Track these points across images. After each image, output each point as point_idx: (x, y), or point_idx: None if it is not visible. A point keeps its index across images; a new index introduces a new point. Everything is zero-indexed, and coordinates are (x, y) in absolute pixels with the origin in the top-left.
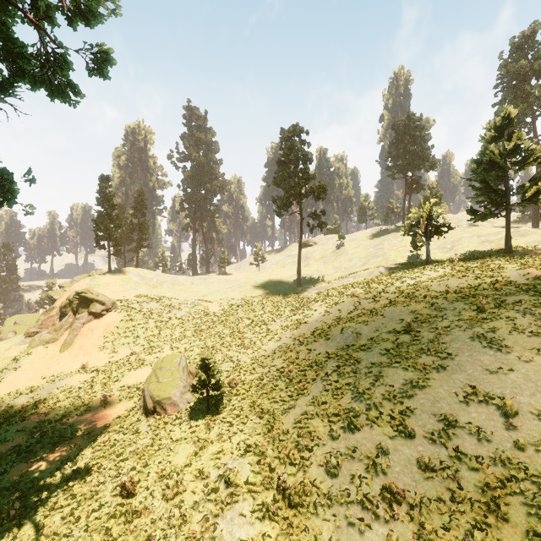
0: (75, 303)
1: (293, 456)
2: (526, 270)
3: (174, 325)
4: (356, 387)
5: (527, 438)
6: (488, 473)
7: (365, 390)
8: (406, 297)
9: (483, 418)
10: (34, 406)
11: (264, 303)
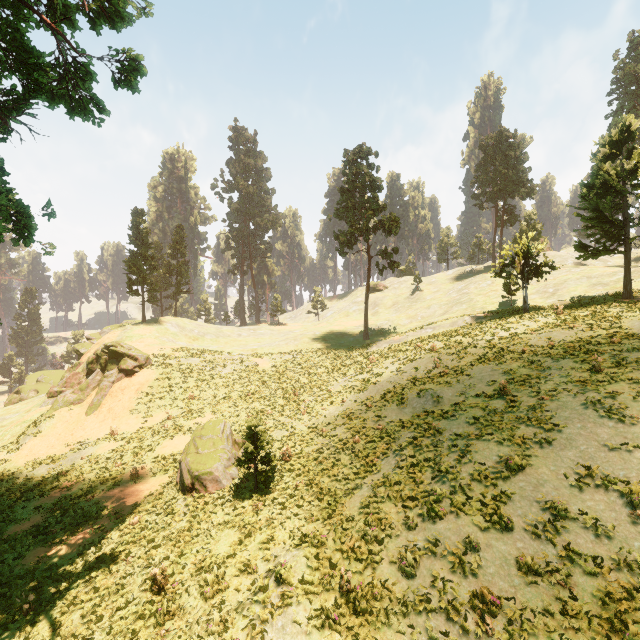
0: (104, 358)
1: (359, 549)
2: None
3: (218, 385)
4: (437, 464)
5: None
6: (609, 580)
7: (449, 468)
8: (498, 352)
9: (601, 508)
10: (55, 478)
11: (324, 359)
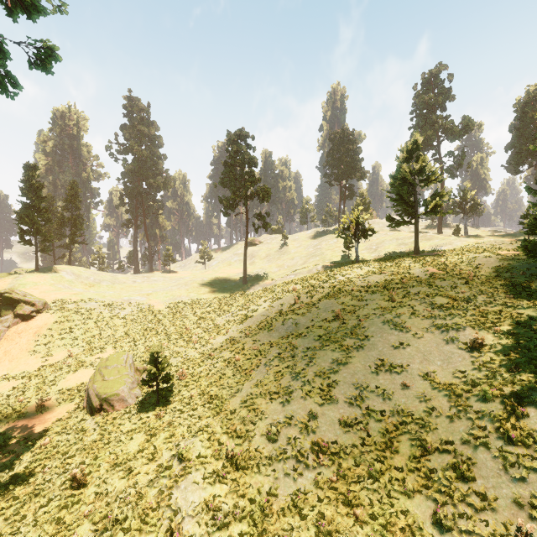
0: None
1: (240, 430)
2: (426, 268)
3: (117, 325)
4: (294, 369)
5: (415, 393)
6: (388, 422)
7: (301, 370)
8: (337, 291)
9: (387, 383)
10: None
11: (211, 301)
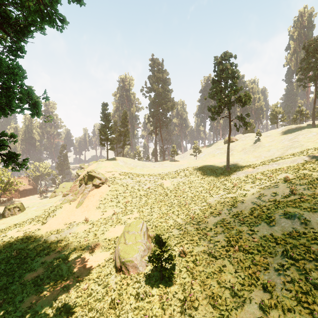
0: (86, 178)
1: None
2: None
3: (141, 195)
4: None
5: None
6: None
7: None
8: None
9: None
10: (56, 244)
11: (202, 182)
